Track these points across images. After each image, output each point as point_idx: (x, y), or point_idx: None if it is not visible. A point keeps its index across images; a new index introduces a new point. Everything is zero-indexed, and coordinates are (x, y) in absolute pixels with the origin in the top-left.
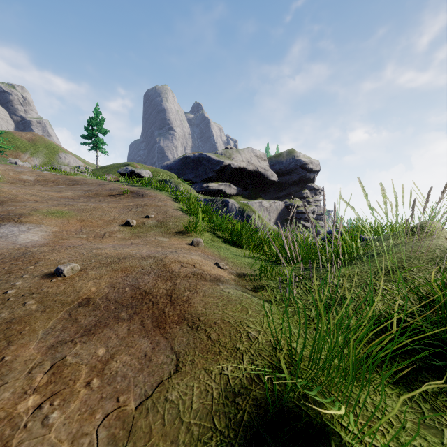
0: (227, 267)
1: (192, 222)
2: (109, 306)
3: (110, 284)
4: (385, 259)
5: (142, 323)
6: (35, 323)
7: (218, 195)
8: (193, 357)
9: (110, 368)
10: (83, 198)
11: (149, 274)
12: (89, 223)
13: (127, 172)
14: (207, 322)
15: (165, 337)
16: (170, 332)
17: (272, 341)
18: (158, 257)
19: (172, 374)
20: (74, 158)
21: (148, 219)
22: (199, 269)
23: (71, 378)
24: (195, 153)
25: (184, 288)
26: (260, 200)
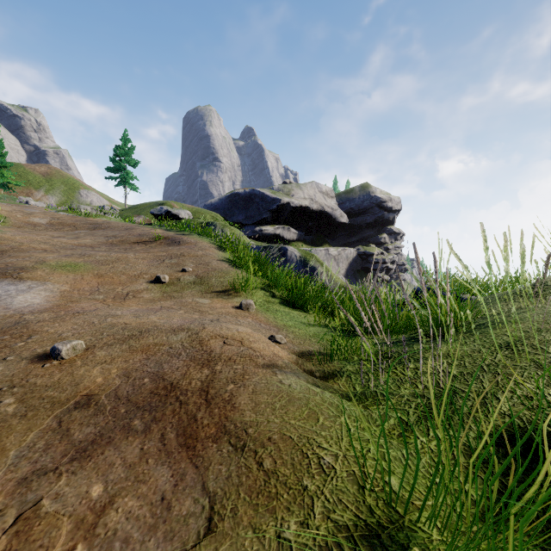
0: (286, 341)
1: (241, 277)
2: (117, 409)
3: (123, 372)
4: (503, 332)
5: (163, 439)
6: (7, 436)
7: (274, 241)
8: (236, 503)
9: (105, 523)
10: (105, 245)
11: (179, 356)
12: (109, 280)
13: (162, 212)
14: (258, 437)
15: (194, 465)
16: (202, 454)
17: (357, 473)
18: (193, 329)
19: (202, 536)
20: (98, 196)
21: (184, 274)
22: (248, 348)
23: (43, 543)
24: (245, 189)
25: (227, 378)
26: (326, 246)
